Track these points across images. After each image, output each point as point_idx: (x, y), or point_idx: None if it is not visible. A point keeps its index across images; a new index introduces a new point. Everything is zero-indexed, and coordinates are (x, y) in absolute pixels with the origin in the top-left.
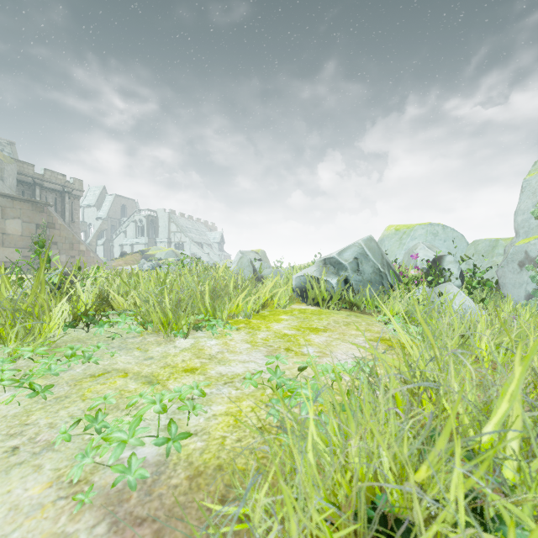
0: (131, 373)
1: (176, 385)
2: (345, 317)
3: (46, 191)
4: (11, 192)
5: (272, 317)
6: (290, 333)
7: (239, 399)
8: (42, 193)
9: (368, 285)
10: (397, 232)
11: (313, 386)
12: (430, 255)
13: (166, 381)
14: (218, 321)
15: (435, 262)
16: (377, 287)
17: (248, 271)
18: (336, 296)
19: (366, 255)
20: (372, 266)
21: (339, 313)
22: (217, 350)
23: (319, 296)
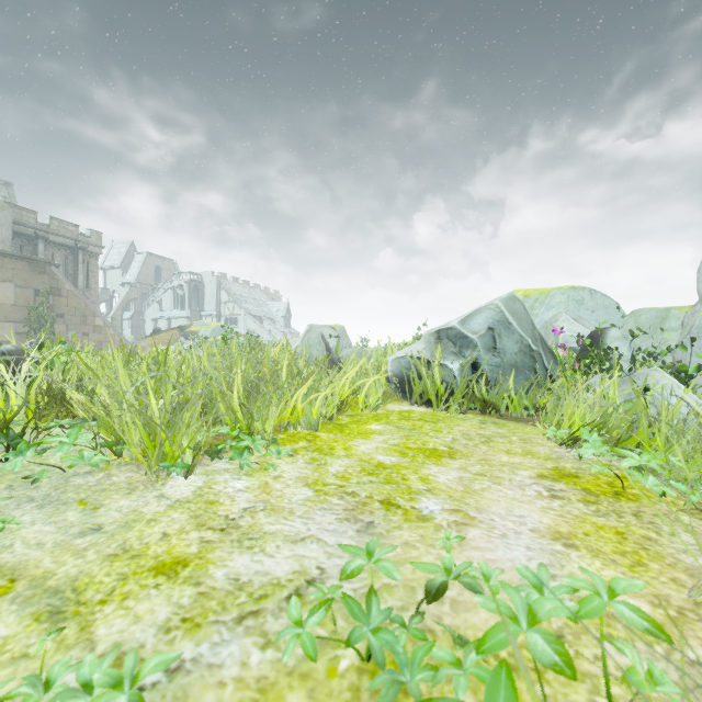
0: (24, 581)
1: (114, 625)
2: (479, 426)
3: (53, 246)
4: (4, 247)
5: (355, 427)
6: (389, 462)
7: (266, 696)
8: (47, 250)
9: (513, 372)
10: (526, 299)
11: (493, 699)
12: (577, 329)
13: (98, 607)
14: (254, 439)
15: (592, 339)
16: (526, 375)
17: (318, 352)
18: (460, 390)
19: (508, 324)
20: (518, 342)
21: (465, 418)
22: (243, 506)
23: (432, 390)
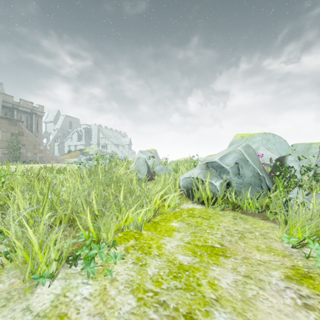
0: None
1: None
2: (233, 222)
3: (21, 112)
4: None
5: (163, 225)
6: (186, 262)
7: None
8: (18, 114)
9: (250, 188)
10: (242, 138)
11: None
12: (268, 154)
13: None
14: (100, 247)
15: (279, 161)
16: (256, 189)
17: (143, 169)
18: (220, 198)
19: (246, 161)
20: (252, 171)
21: (224, 214)
22: None
23: (205, 198)
